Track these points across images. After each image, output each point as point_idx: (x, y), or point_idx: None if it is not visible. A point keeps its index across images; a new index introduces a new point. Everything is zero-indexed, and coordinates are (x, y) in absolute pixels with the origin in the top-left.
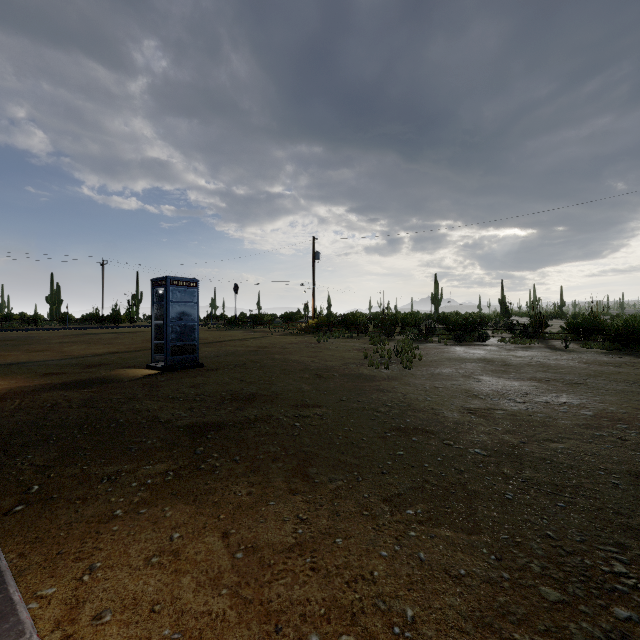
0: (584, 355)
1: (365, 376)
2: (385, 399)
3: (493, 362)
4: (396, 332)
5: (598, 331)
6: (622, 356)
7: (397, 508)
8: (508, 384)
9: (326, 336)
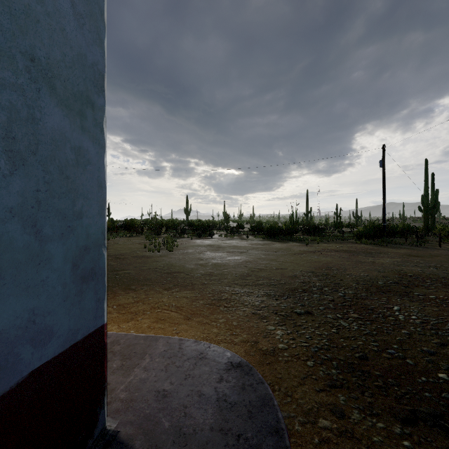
0: (253, 241)
1: (147, 256)
2: (160, 264)
3: (213, 246)
4: (162, 232)
5: (262, 230)
6: (267, 241)
7: (169, 290)
8: (217, 254)
9: (114, 235)
